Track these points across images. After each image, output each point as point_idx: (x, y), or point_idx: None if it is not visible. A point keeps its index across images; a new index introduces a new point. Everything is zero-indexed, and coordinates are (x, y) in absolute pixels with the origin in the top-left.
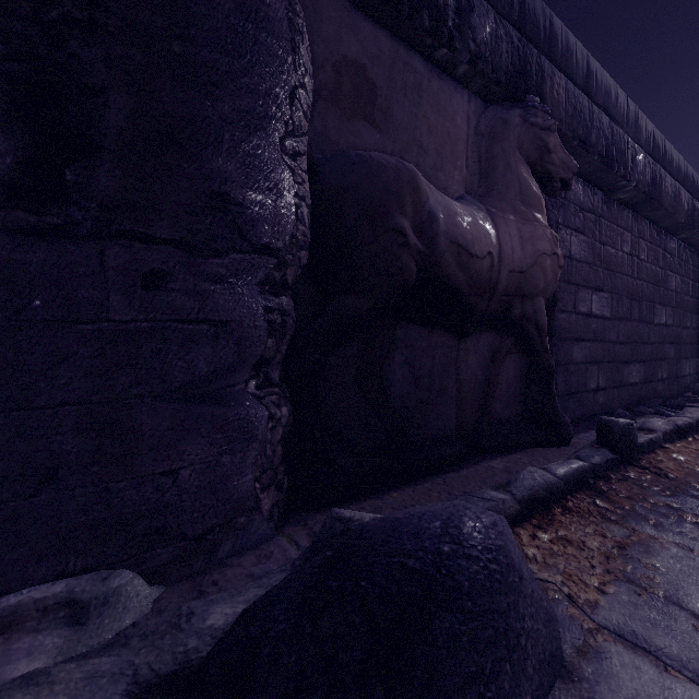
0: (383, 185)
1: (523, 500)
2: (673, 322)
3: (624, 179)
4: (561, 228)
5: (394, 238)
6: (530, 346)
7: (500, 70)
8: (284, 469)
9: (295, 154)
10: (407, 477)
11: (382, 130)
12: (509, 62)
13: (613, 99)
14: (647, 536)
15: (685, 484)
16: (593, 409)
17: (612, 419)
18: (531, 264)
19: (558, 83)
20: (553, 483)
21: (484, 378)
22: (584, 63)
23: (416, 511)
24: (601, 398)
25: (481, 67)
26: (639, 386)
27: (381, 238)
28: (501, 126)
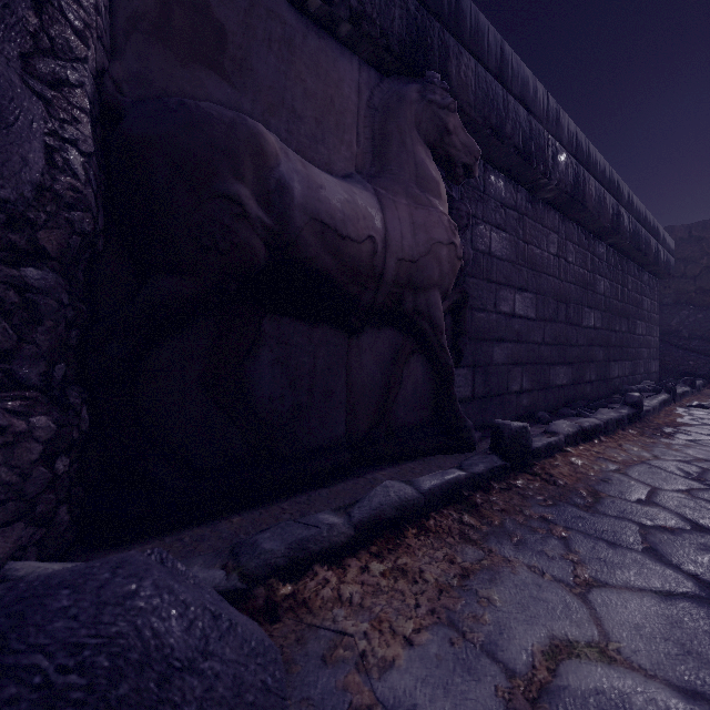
0: (209, 139)
1: (361, 524)
2: (602, 325)
3: (544, 177)
4: (480, 223)
5: (226, 207)
6: (425, 344)
7: (392, 36)
8: (64, 496)
9: (58, 82)
10: (265, 496)
11: (237, 84)
12: (404, 30)
13: (531, 93)
14: (501, 559)
15: (572, 491)
16: (516, 411)
17: (504, 423)
18: (424, 253)
19: (466, 64)
20: (410, 499)
21: (383, 380)
22: (498, 49)
23: (37, 576)
24: (525, 400)
25: (366, 28)
26: (566, 388)
27: (206, 205)
28: (397, 100)
